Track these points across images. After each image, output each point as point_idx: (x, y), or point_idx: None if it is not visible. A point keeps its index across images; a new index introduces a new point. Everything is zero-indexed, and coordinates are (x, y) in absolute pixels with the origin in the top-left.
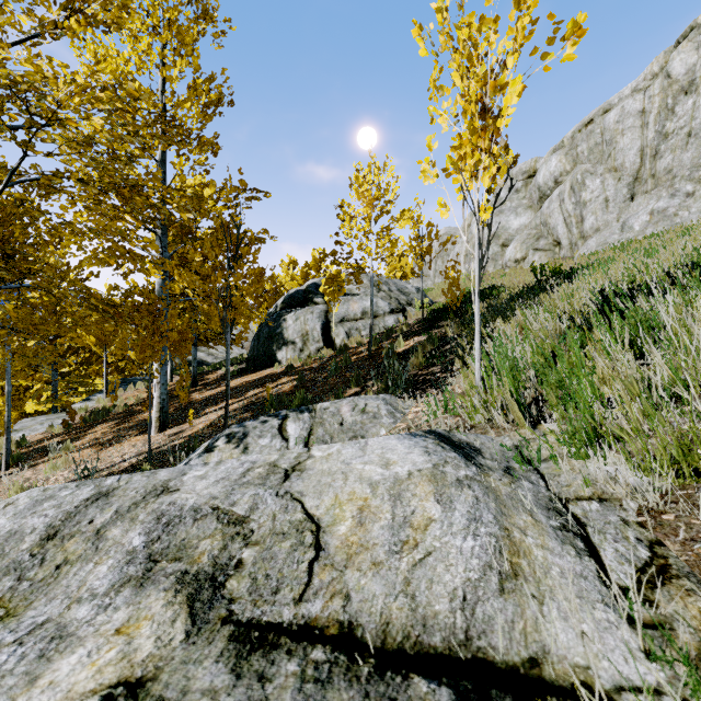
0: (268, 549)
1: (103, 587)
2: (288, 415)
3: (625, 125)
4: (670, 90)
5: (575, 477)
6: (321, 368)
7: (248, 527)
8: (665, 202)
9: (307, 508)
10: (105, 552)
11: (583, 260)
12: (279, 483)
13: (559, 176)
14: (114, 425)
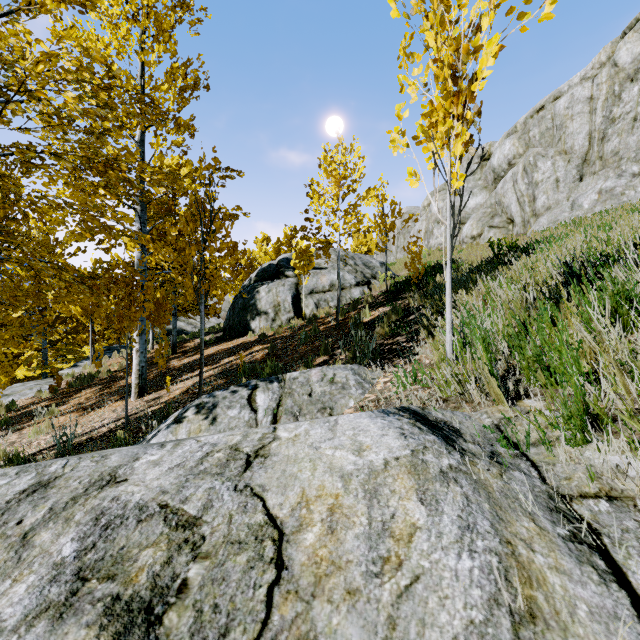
0: (220, 565)
1: (14, 618)
2: (258, 385)
3: (575, 111)
4: (617, 78)
5: (574, 467)
6: (292, 337)
7: (198, 532)
8: (612, 182)
9: (269, 507)
10: (28, 564)
11: (537, 235)
12: (239, 473)
13: (512, 159)
14: (97, 390)
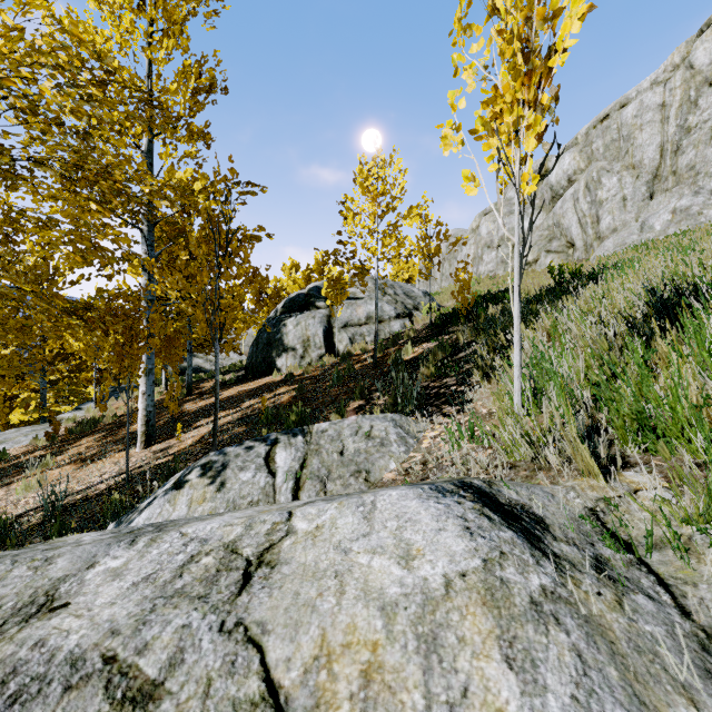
0: None
1: None
2: (278, 439)
3: (644, 120)
4: (693, 81)
5: None
6: (322, 377)
7: None
8: (688, 200)
9: (269, 665)
10: None
11: (603, 261)
12: (231, 597)
13: (572, 175)
14: (100, 438)
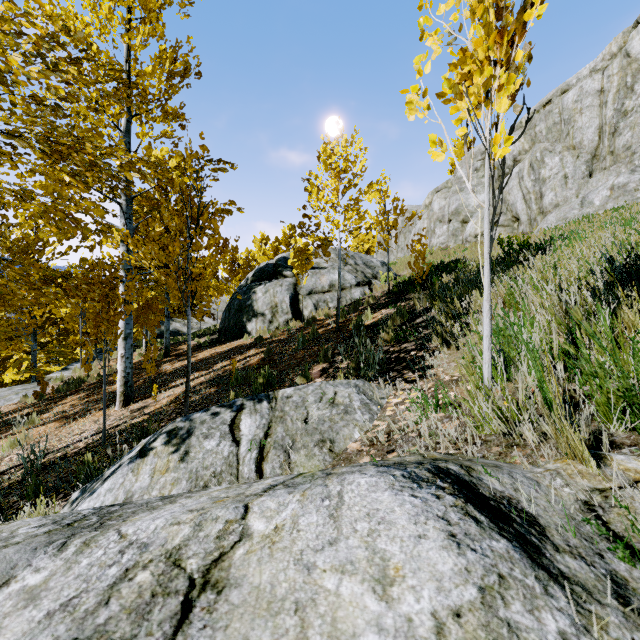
0: None
1: None
2: (244, 405)
3: (584, 104)
4: (630, 69)
5: None
6: (289, 340)
7: None
8: (625, 177)
9: None
10: None
11: (547, 233)
12: None
13: (517, 155)
14: (84, 397)
